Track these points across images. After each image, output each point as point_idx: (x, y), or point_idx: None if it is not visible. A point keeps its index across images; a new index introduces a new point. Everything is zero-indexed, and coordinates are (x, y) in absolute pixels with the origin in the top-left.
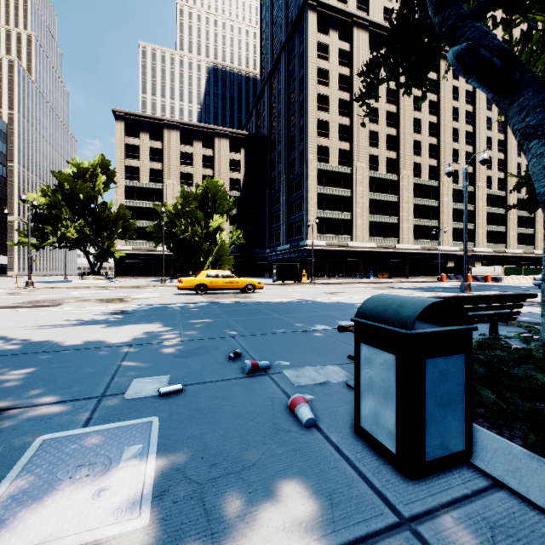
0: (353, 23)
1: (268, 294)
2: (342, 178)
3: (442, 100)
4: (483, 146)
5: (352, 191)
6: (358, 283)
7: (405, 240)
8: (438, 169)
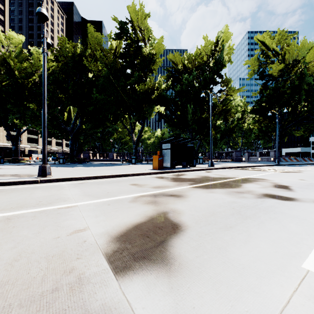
0: None
1: None
2: None
3: None
4: None
5: None
6: None
7: (2, 141)
8: None
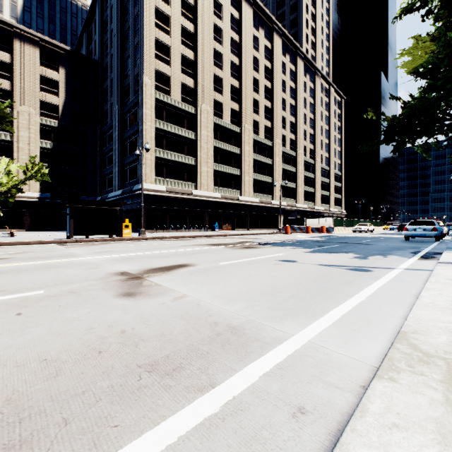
0: None
1: None
2: (186, 117)
3: (275, 69)
4: (301, 119)
5: (196, 133)
6: (204, 237)
7: (247, 193)
8: (272, 131)
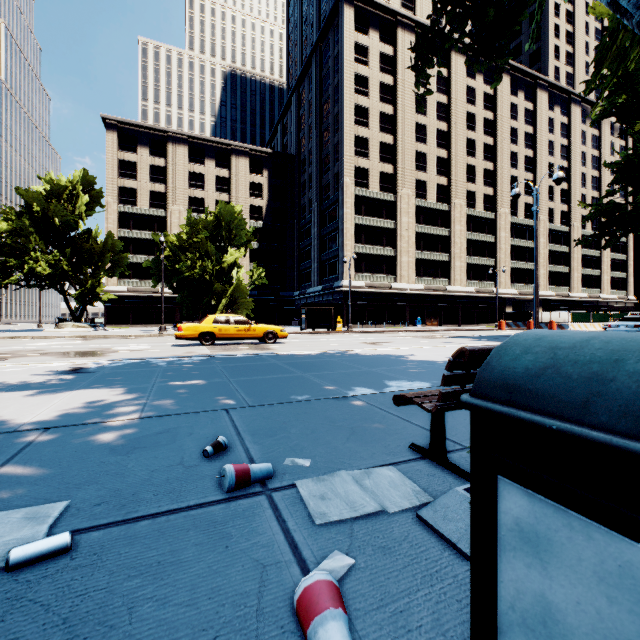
0: (398, 23)
1: (294, 344)
2: (385, 207)
3: (499, 118)
4: (544, 173)
5: (396, 222)
6: (403, 332)
7: (458, 281)
8: (495, 199)
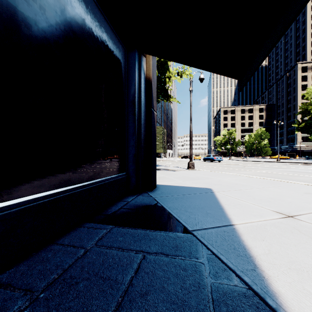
0: None
1: None
2: None
3: None
4: None
5: None
6: None
7: None
8: None
